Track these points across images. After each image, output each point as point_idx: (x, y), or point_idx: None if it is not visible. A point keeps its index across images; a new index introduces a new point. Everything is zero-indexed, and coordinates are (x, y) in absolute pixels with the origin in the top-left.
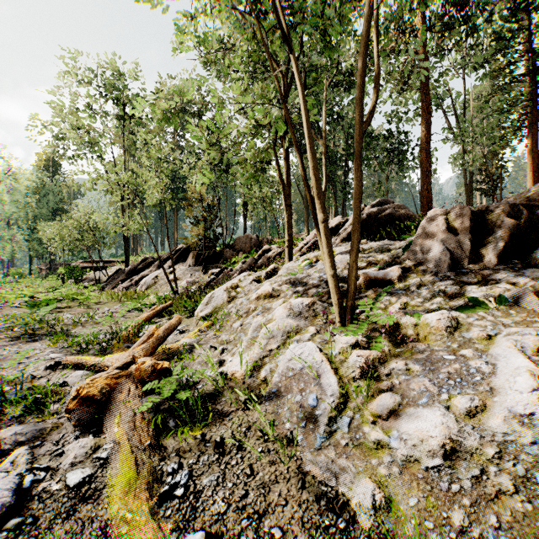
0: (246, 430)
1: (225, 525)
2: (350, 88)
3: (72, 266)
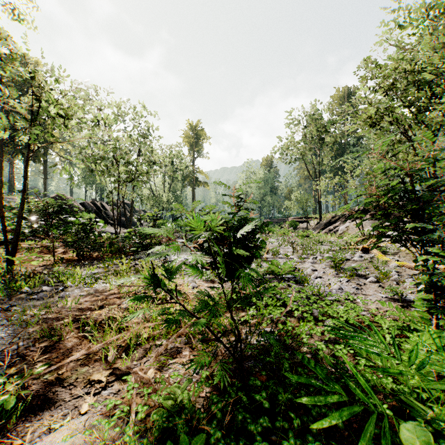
0: (405, 256)
1: (400, 261)
2: None
3: (292, 221)
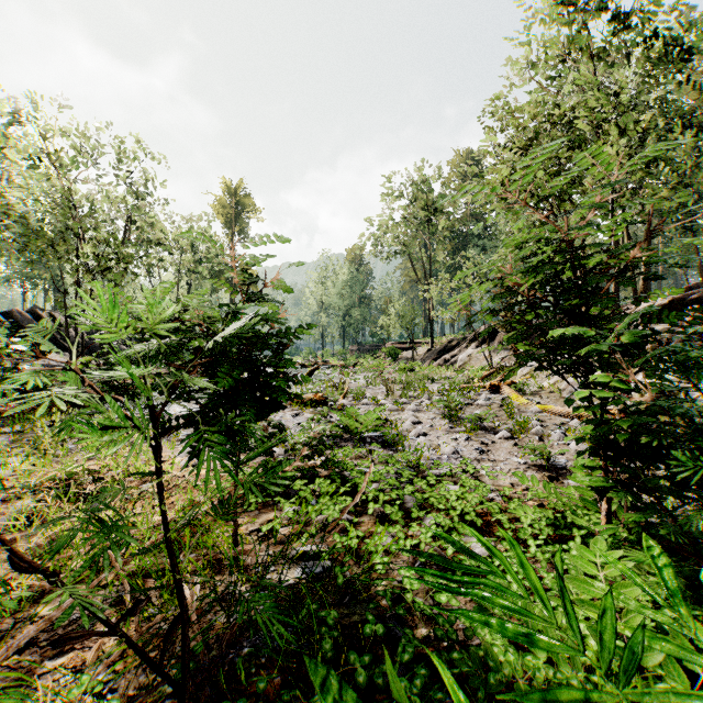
0: (549, 396)
1: (543, 404)
2: (695, 136)
3: (391, 347)
